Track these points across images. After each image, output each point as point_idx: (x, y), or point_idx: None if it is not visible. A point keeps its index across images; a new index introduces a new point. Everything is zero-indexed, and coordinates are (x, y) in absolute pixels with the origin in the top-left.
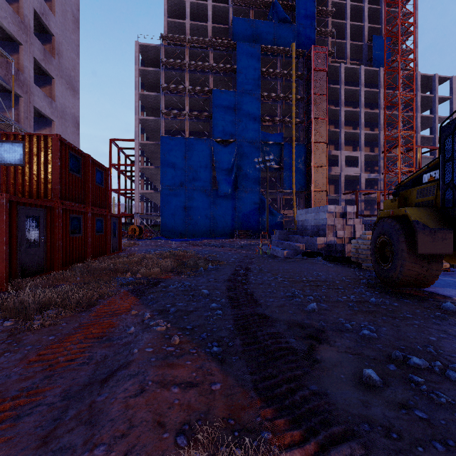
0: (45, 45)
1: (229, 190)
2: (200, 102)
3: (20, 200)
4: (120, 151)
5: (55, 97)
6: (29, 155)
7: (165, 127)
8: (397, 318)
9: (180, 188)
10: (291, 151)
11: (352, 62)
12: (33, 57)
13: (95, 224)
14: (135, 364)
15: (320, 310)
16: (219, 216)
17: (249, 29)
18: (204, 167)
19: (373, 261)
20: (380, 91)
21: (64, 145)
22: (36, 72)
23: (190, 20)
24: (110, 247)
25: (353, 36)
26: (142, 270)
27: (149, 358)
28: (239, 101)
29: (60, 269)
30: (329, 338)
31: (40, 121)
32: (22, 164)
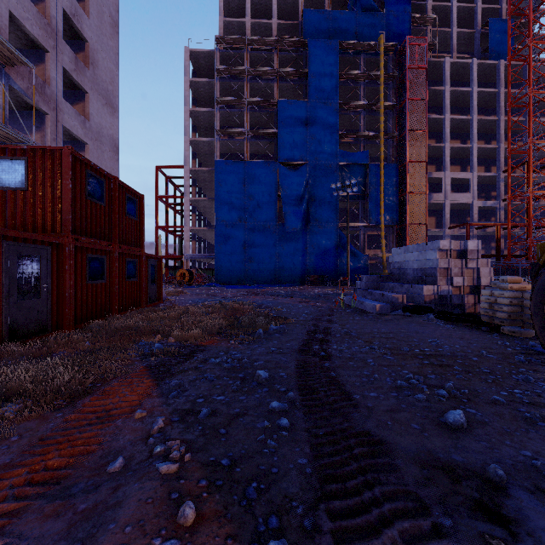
0: (78, 53)
1: (298, 225)
2: (263, 117)
3: (7, 233)
4: (167, 181)
5: (89, 116)
6: (33, 176)
7: (221, 149)
8: None
9: (238, 223)
10: (378, 174)
11: (460, 56)
12: (62, 67)
13: (124, 267)
14: None
15: (471, 424)
16: (287, 258)
17: (324, 23)
18: (267, 196)
19: (539, 327)
20: (499, 91)
21: (79, 162)
22: (68, 86)
23: (251, 18)
24: (147, 297)
25: (460, 23)
26: (176, 332)
27: None
28: (312, 113)
29: (73, 328)
30: (530, 520)
31: (73, 145)
32: (24, 188)
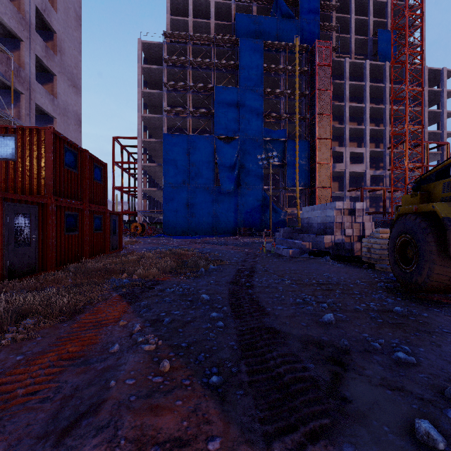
0: (47, 42)
1: (231, 187)
2: (203, 99)
3: (7, 196)
4: (123, 149)
5: (57, 95)
6: (21, 149)
7: (168, 124)
8: (432, 333)
9: (183, 185)
10: (294, 147)
11: (356, 57)
12: (34, 53)
13: (93, 221)
14: (108, 407)
15: (338, 322)
16: (222, 214)
17: (252, 25)
18: (206, 164)
19: (392, 263)
20: (385, 86)
21: (58, 139)
22: (38, 69)
23: (193, 17)
24: (110, 245)
25: (357, 31)
26: (138, 271)
27: (128, 396)
28: (242, 98)
29: (54, 269)
30: (356, 363)
31: (43, 118)
32: (14, 159)
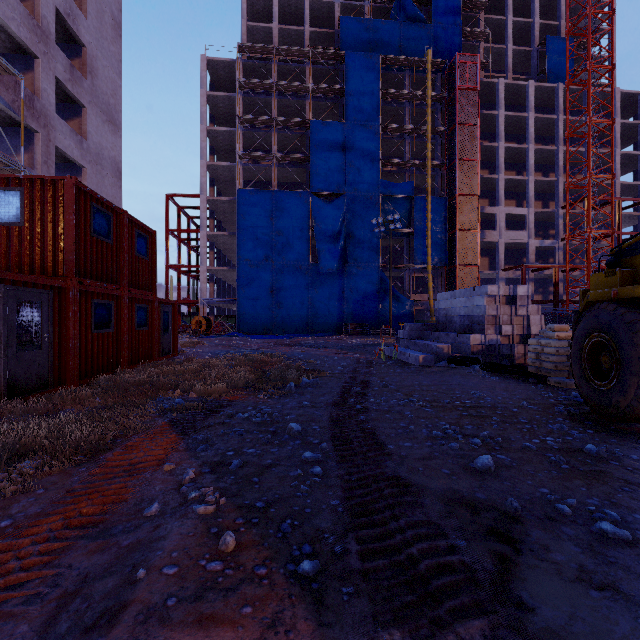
0: (73, 60)
1: (334, 265)
2: (293, 139)
3: (6, 276)
4: (180, 211)
5: (86, 134)
6: (30, 209)
7: (244, 176)
8: None
9: (265, 263)
10: (425, 208)
11: (515, 76)
12: (54, 76)
13: (134, 314)
14: (128, 619)
15: (499, 468)
16: (321, 304)
17: (364, 33)
18: (298, 232)
19: (577, 376)
20: (558, 118)
21: (83, 194)
22: (61, 98)
23: (279, 24)
24: (159, 348)
25: (516, 39)
26: (197, 386)
27: (165, 598)
28: (350, 137)
29: (77, 383)
30: (534, 539)
31: (67, 168)
32: (19, 223)
